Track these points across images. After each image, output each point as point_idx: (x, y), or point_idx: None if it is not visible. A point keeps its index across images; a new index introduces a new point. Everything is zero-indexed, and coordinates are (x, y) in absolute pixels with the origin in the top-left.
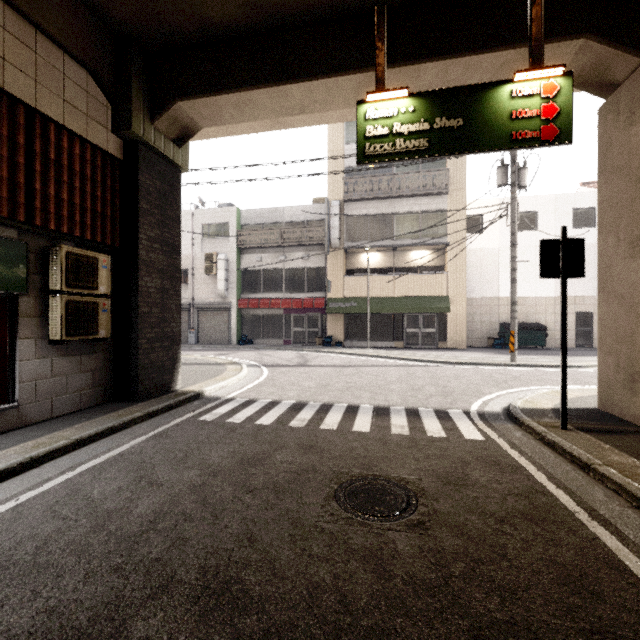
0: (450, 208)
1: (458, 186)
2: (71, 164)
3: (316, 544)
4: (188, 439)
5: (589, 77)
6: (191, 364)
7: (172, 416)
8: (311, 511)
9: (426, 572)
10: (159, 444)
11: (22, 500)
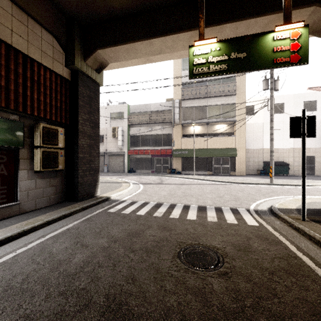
0: (237, 102)
1: (241, 91)
2: (45, 82)
3: (168, 283)
4: (102, 222)
5: (317, 27)
6: (105, 182)
7: (94, 209)
8: (165, 264)
9: (230, 303)
10: (87, 224)
11: (18, 253)
